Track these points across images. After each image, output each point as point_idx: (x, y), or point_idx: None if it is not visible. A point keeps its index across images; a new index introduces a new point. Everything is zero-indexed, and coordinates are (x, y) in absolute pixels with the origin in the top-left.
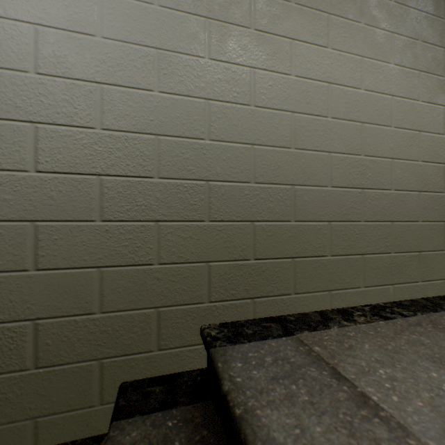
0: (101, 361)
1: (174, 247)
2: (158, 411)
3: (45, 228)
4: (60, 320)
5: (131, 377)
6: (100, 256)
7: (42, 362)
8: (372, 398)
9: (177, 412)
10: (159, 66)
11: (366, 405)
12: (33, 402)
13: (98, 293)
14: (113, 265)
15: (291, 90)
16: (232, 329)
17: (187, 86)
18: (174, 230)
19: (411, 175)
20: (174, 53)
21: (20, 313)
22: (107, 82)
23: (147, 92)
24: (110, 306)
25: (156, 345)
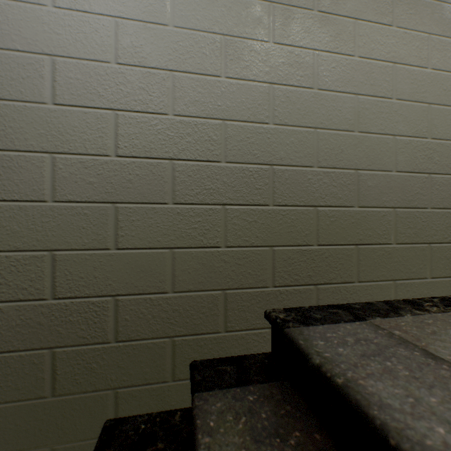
0: (173, 339)
1: (239, 230)
2: (235, 387)
3: (124, 210)
4: (137, 297)
5: (200, 356)
6: (172, 238)
7: (121, 336)
8: None
9: (255, 389)
10: (226, 52)
11: None
12: (114, 373)
13: (170, 273)
14: (184, 246)
15: (354, 71)
16: (299, 314)
17: (252, 71)
18: (239, 214)
19: None
20: (240, 39)
21: (103, 289)
22: (178, 69)
23: (214, 78)
24: (181, 287)
25: (222, 327)
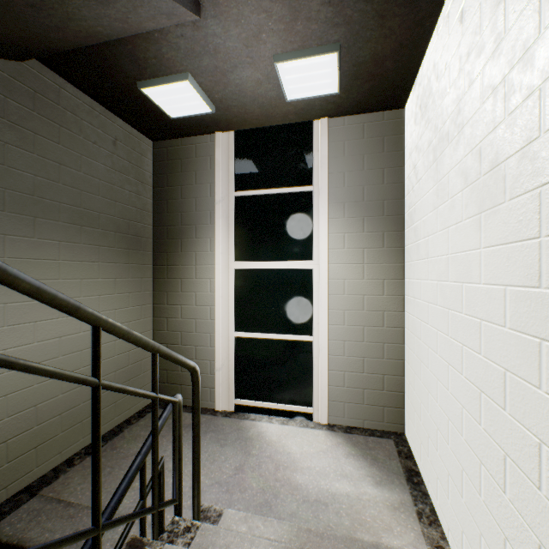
0: None
1: None
2: None
3: None
4: None
5: None
6: None
7: None
8: (72, 501)
9: None
10: None
11: (69, 505)
12: None
13: None
14: None
15: (35, 351)
16: None
17: None
18: None
19: (111, 365)
20: None
21: None
22: None
23: None
24: None
25: None
